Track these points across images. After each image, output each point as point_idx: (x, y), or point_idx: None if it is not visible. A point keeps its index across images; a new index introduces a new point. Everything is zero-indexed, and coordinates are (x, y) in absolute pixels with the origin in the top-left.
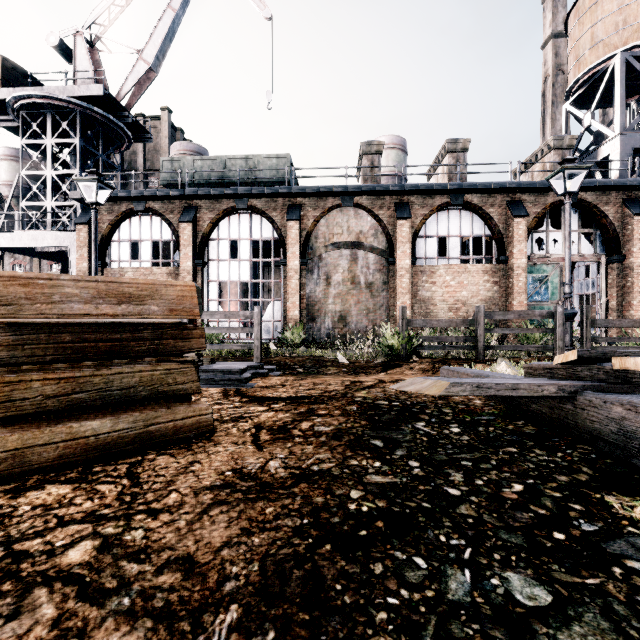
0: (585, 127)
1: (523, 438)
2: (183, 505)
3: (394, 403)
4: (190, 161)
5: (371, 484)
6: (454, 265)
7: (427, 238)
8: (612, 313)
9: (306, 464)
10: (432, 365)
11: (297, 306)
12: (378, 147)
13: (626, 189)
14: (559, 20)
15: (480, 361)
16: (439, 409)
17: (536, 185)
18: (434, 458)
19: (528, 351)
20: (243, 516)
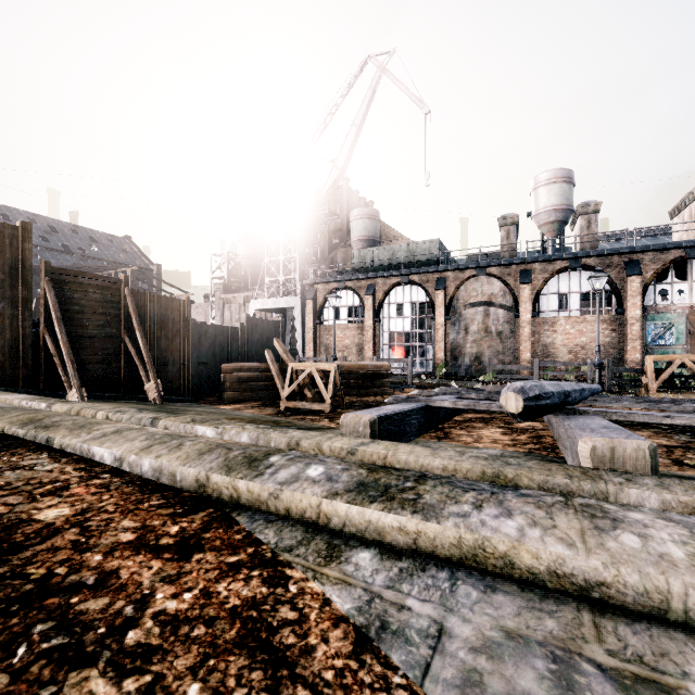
0: None
1: None
2: None
3: None
4: (371, 251)
5: None
6: (573, 316)
7: (549, 295)
8: None
9: None
10: None
11: (442, 350)
12: (513, 219)
13: None
14: None
15: None
16: None
17: (649, 248)
18: None
19: None
20: None
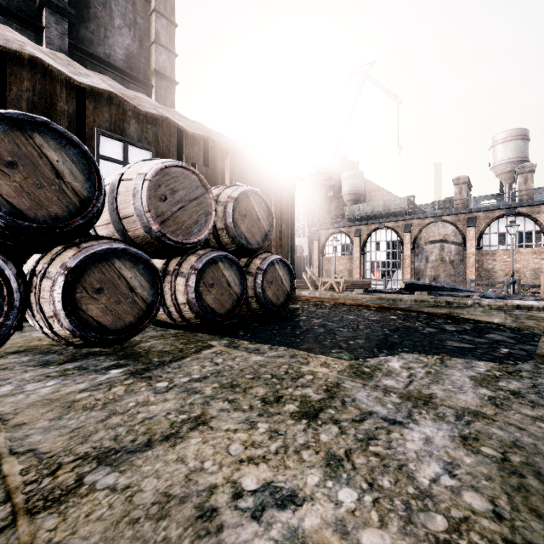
0: None
1: None
2: None
3: None
4: (357, 207)
5: None
6: (509, 249)
7: (490, 234)
8: None
9: None
10: None
11: (409, 273)
12: (464, 180)
13: None
14: None
15: None
16: None
17: None
18: None
19: None
20: None
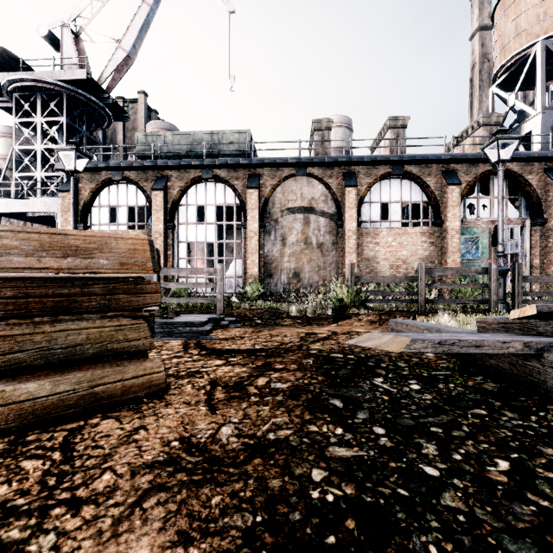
0: (510, 107)
1: (488, 397)
2: (114, 492)
3: (349, 356)
4: (162, 136)
5: (335, 460)
6: (395, 228)
7: (371, 204)
8: (535, 270)
9: (261, 431)
10: (379, 317)
11: (256, 264)
12: (328, 124)
13: (548, 160)
14: (485, 15)
15: (422, 313)
16: (394, 363)
17: (468, 157)
18: (400, 423)
19: (464, 304)
20: (183, 510)
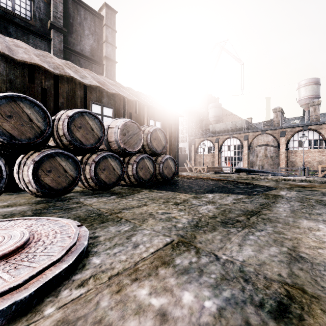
0: None
1: None
2: None
3: None
4: (217, 125)
5: None
6: (304, 150)
7: (294, 141)
8: None
9: None
10: None
11: (246, 163)
12: (279, 109)
13: None
14: None
15: None
16: None
17: None
18: None
19: None
20: None
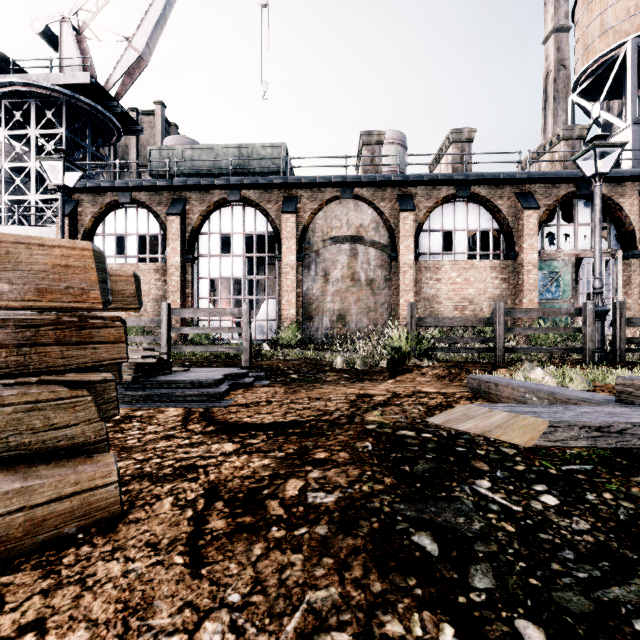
0: (594, 118)
1: None
2: None
3: (424, 435)
4: (179, 150)
5: None
6: (460, 261)
7: (431, 232)
8: (627, 312)
9: (284, 637)
10: (447, 370)
11: (293, 304)
12: (379, 137)
13: None
14: (561, 14)
15: (500, 365)
16: (495, 447)
17: (548, 175)
18: (564, 605)
19: (550, 353)
20: None
